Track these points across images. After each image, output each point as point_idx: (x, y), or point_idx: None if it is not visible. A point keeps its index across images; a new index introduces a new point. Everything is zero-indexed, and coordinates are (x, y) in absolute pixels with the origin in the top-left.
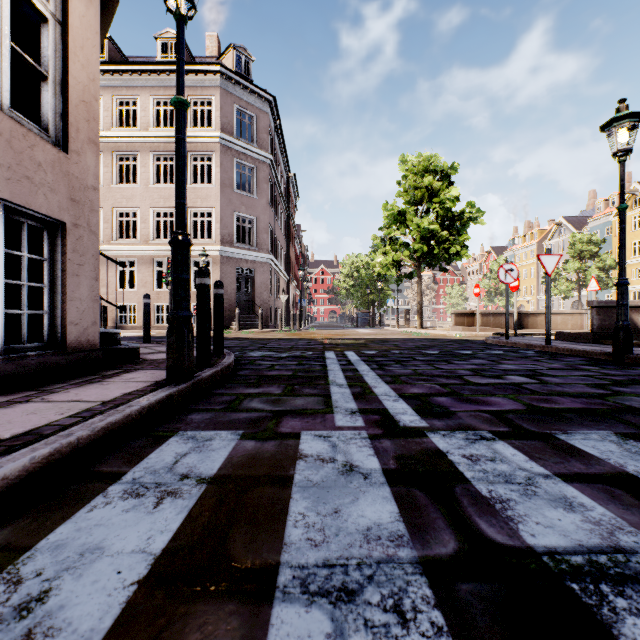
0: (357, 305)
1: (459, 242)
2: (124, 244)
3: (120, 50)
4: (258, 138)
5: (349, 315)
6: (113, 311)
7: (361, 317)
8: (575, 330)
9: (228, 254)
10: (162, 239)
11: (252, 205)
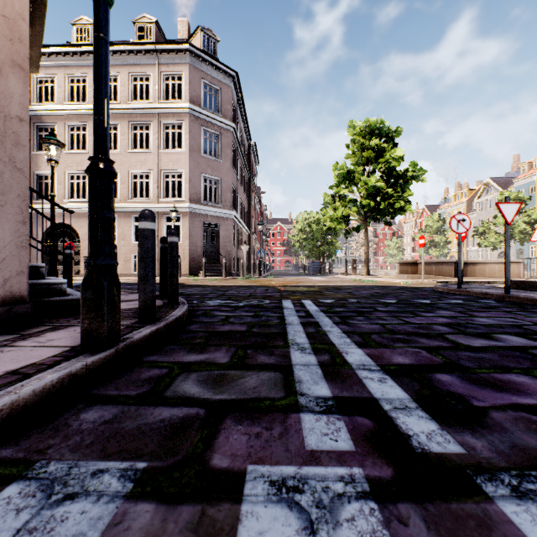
0: (309, 255)
1: (403, 198)
2: None
3: None
4: (222, 109)
5: (302, 264)
6: None
7: (313, 266)
8: (513, 278)
9: (196, 211)
10: (139, 198)
11: (217, 168)
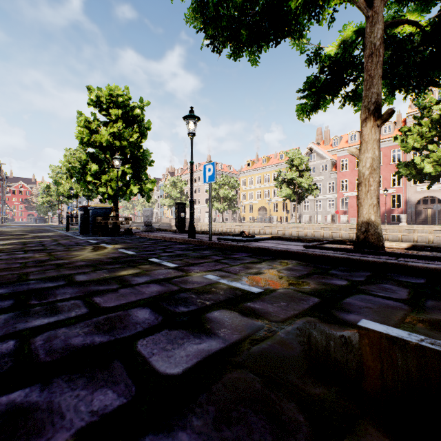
0: (40, 213)
1: None
2: None
3: None
4: None
5: None
6: None
7: (39, 219)
8: None
9: None
10: None
11: None
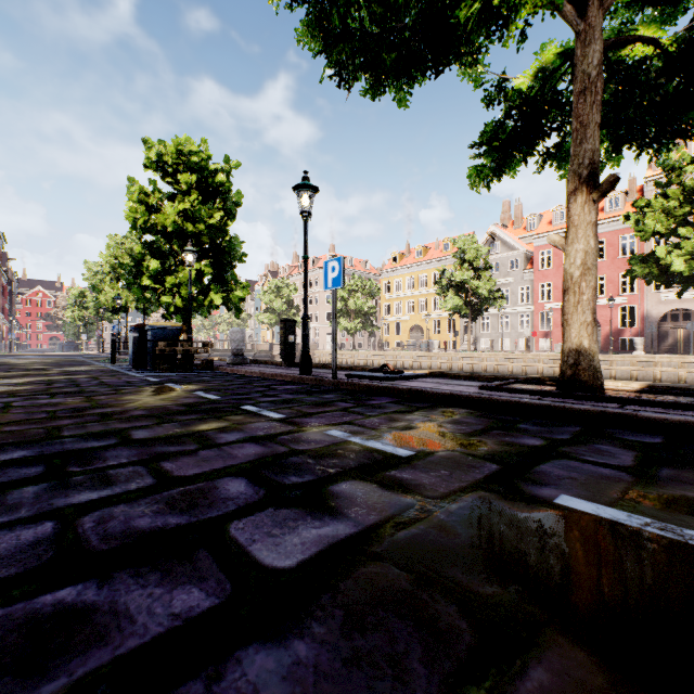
0: (69, 336)
1: None
2: None
3: None
4: None
5: None
6: None
7: (68, 345)
8: None
9: None
10: None
11: None
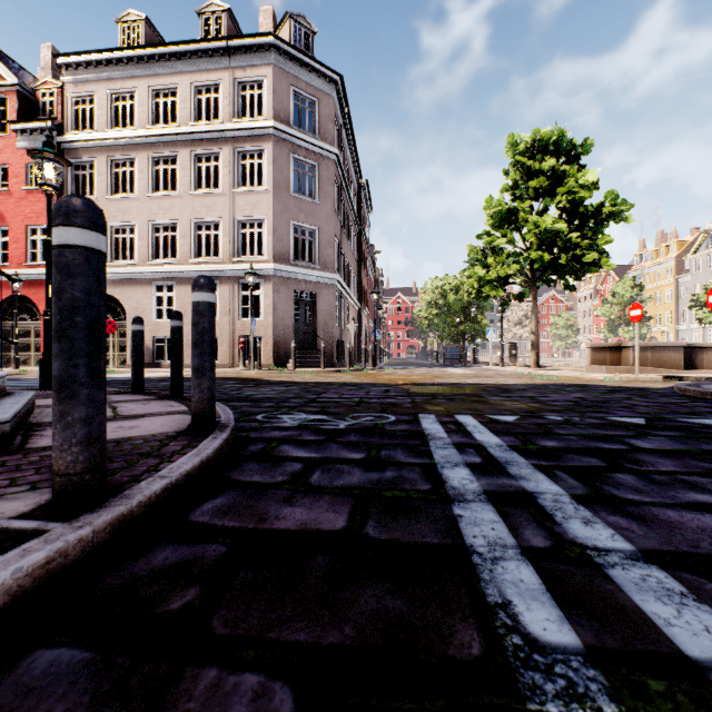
0: (443, 338)
1: (596, 247)
2: (161, 265)
3: (159, 34)
4: (321, 128)
5: (432, 350)
6: (149, 346)
7: (450, 352)
8: None
9: (283, 274)
10: (205, 257)
11: (313, 212)
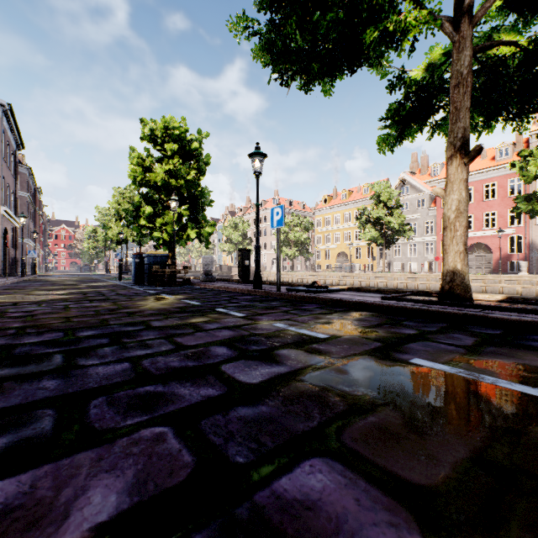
0: (85, 261)
1: None
2: None
3: None
4: (21, 186)
5: None
6: None
7: (84, 267)
8: None
9: None
10: None
11: None
